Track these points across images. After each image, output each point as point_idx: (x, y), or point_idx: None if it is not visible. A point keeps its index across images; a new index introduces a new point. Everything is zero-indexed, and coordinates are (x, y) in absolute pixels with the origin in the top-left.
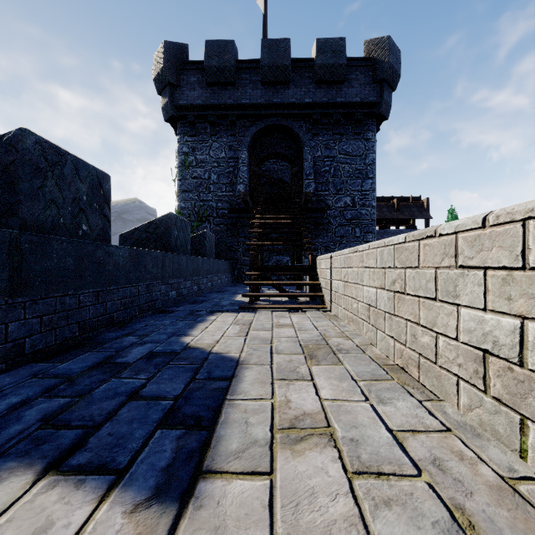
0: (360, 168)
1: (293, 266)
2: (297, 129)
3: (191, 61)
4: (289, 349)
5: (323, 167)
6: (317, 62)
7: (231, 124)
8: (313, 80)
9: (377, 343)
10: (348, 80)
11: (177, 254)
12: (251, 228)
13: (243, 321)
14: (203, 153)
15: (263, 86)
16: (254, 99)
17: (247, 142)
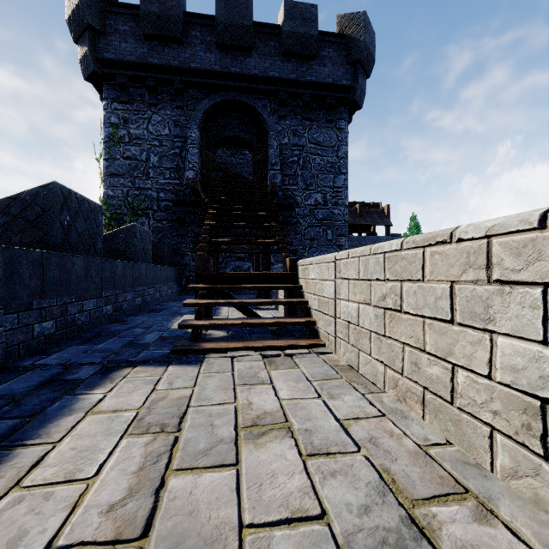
0: (332, 161)
1: (264, 274)
2: (260, 109)
3: (121, 3)
4: None
5: (290, 157)
6: (284, 28)
7: (178, 94)
8: (280, 51)
9: None
10: (319, 57)
11: (59, 253)
12: (200, 220)
13: (168, 400)
14: (139, 127)
15: (219, 50)
16: (207, 64)
17: (199, 118)
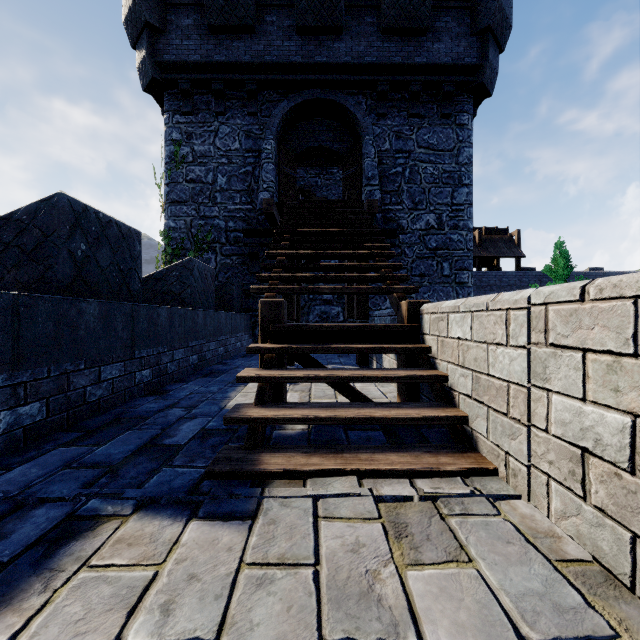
0: (450, 169)
1: (366, 327)
2: (352, 107)
3: None
4: None
5: (393, 167)
6: None
7: (250, 97)
8: (379, 28)
9: None
10: (433, 30)
11: (54, 297)
12: (273, 250)
13: None
14: (205, 142)
15: (300, 35)
16: (285, 55)
17: (275, 126)
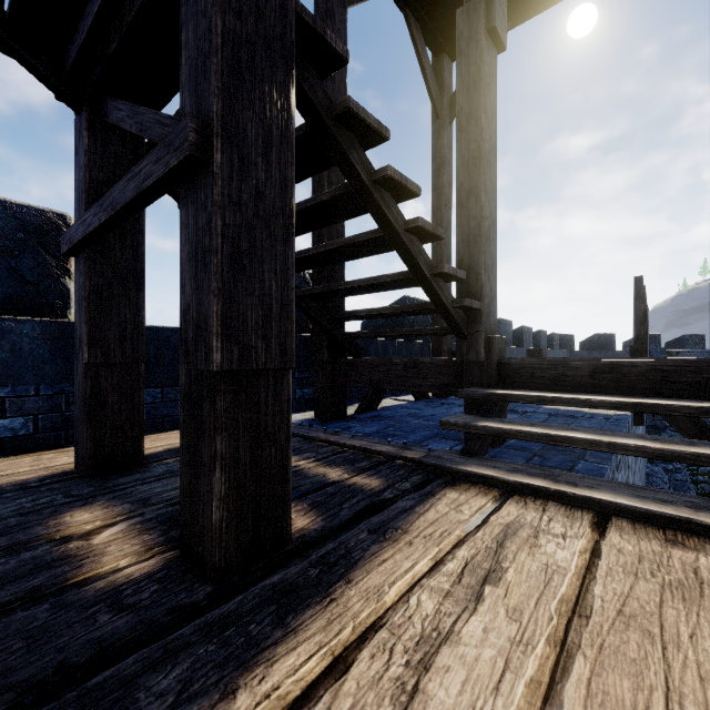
0: None
1: None
2: None
3: None
4: None
5: None
6: None
7: None
8: None
9: None
10: None
11: None
12: None
13: None
14: None
15: None
16: None
17: None
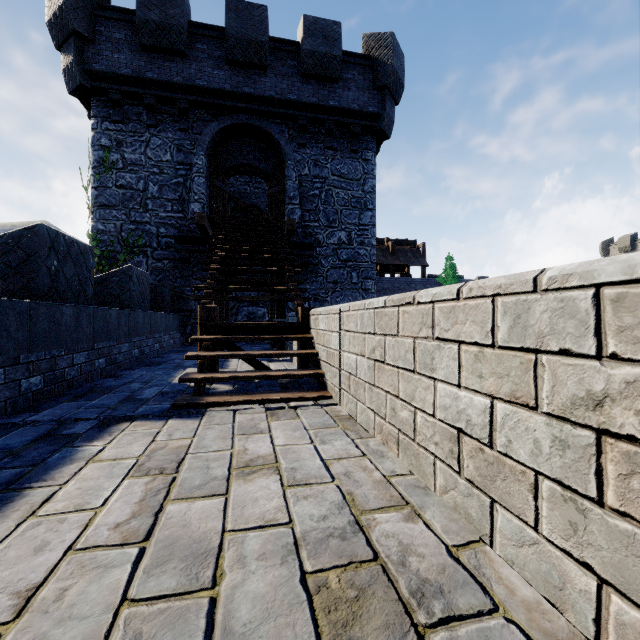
0: (358, 196)
1: (274, 324)
2: (277, 135)
3: (113, 6)
4: (270, 611)
5: (311, 190)
6: (304, 46)
7: (181, 114)
8: (299, 71)
9: (495, 539)
10: (343, 80)
11: (48, 303)
12: (206, 264)
13: (167, 450)
14: (135, 151)
15: (229, 66)
16: (216, 82)
17: (206, 143)
